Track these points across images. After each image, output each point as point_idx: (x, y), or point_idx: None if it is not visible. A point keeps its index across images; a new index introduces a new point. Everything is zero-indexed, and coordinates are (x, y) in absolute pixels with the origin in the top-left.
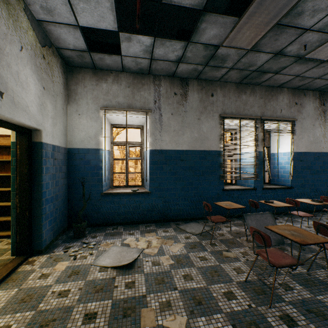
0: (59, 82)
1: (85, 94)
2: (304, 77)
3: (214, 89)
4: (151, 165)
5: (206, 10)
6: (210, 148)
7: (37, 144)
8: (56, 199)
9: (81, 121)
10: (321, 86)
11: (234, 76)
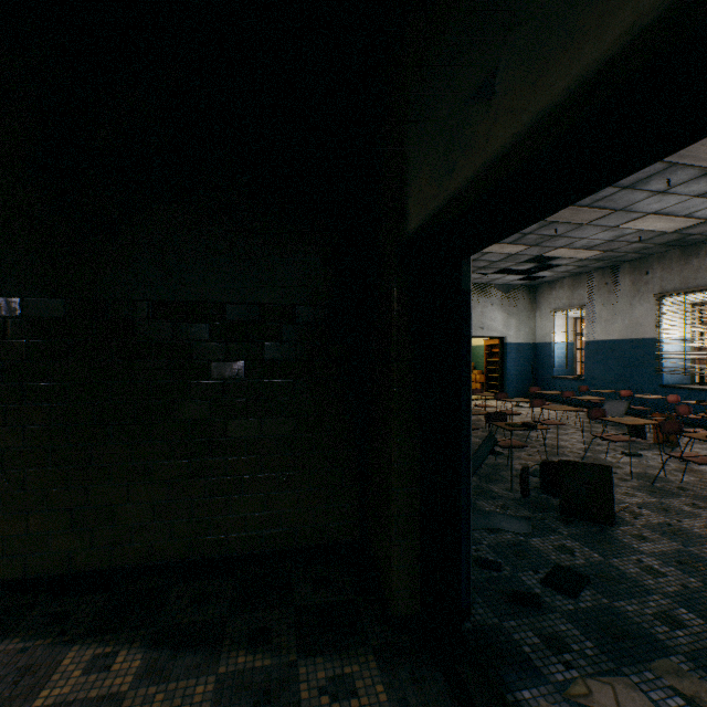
0: (523, 303)
1: (543, 303)
2: None
3: (649, 266)
4: (585, 355)
5: (542, 263)
6: (644, 335)
7: (505, 344)
8: (519, 375)
9: (541, 323)
10: None
11: (656, 250)
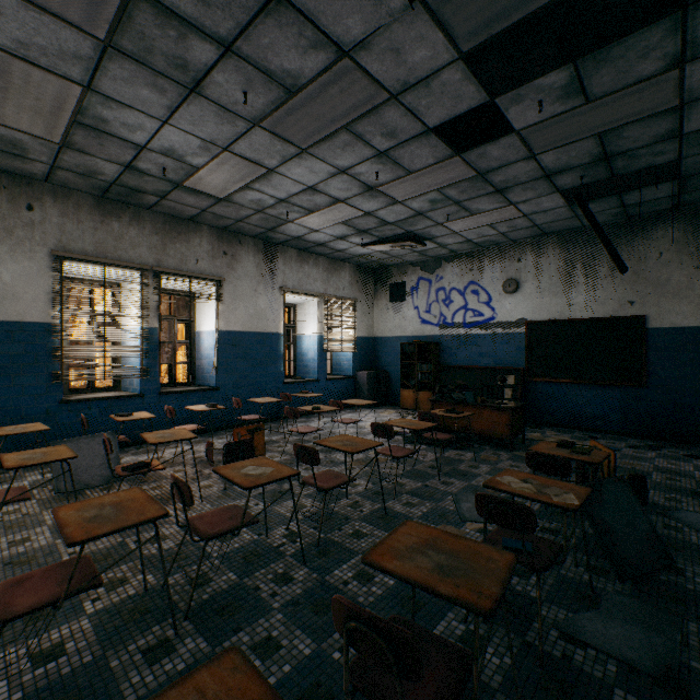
0: None
1: None
2: (218, 215)
3: (38, 198)
4: None
5: None
6: (26, 317)
7: None
8: None
9: None
10: (258, 233)
11: (79, 182)
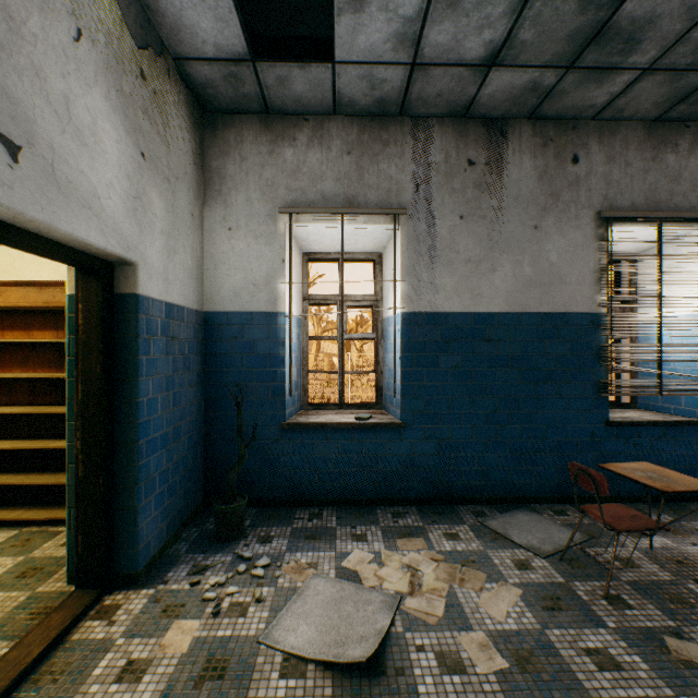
0: (182, 147)
1: (243, 178)
2: None
3: (582, 144)
4: (407, 354)
5: None
6: (570, 306)
7: (126, 299)
8: (174, 439)
9: (233, 246)
10: None
11: (648, 97)
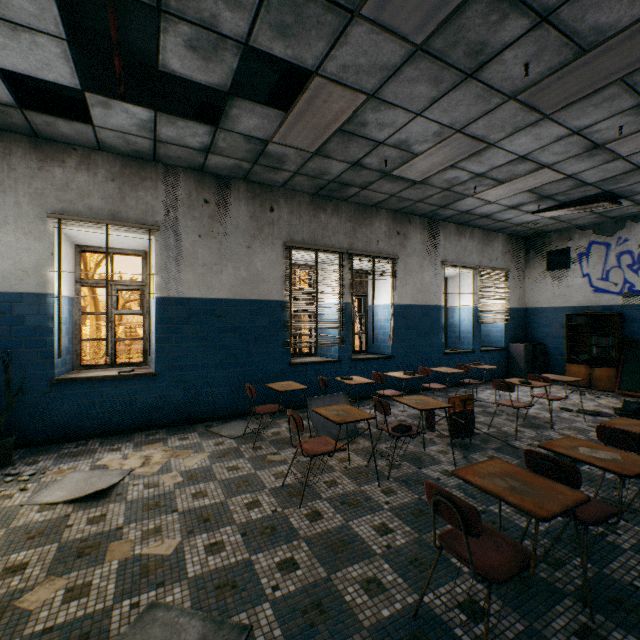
0: None
1: (12, 184)
2: (402, 198)
3: (276, 201)
4: (161, 325)
5: (234, 94)
6: (269, 296)
7: None
8: None
9: (2, 238)
10: (427, 212)
11: (305, 184)
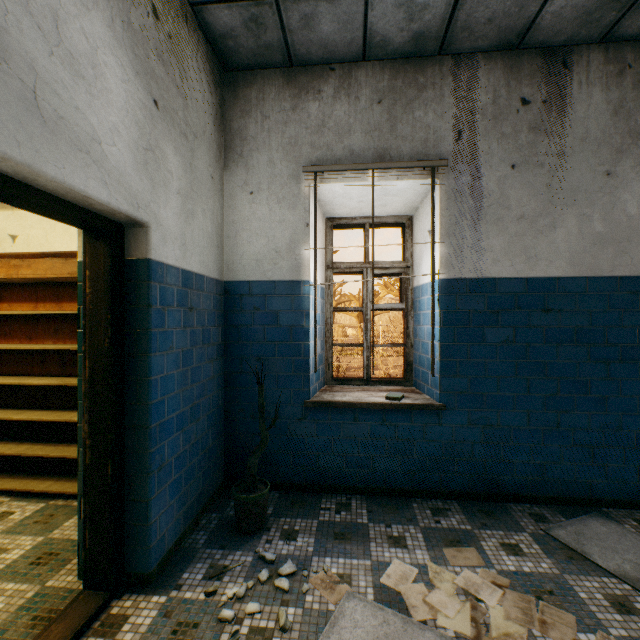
0: (201, 103)
1: (265, 138)
2: None
3: None
4: (447, 327)
5: None
6: None
7: (137, 265)
8: (192, 419)
9: (255, 210)
10: None
11: None
